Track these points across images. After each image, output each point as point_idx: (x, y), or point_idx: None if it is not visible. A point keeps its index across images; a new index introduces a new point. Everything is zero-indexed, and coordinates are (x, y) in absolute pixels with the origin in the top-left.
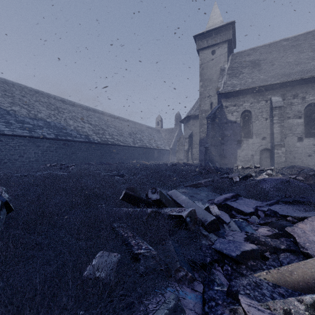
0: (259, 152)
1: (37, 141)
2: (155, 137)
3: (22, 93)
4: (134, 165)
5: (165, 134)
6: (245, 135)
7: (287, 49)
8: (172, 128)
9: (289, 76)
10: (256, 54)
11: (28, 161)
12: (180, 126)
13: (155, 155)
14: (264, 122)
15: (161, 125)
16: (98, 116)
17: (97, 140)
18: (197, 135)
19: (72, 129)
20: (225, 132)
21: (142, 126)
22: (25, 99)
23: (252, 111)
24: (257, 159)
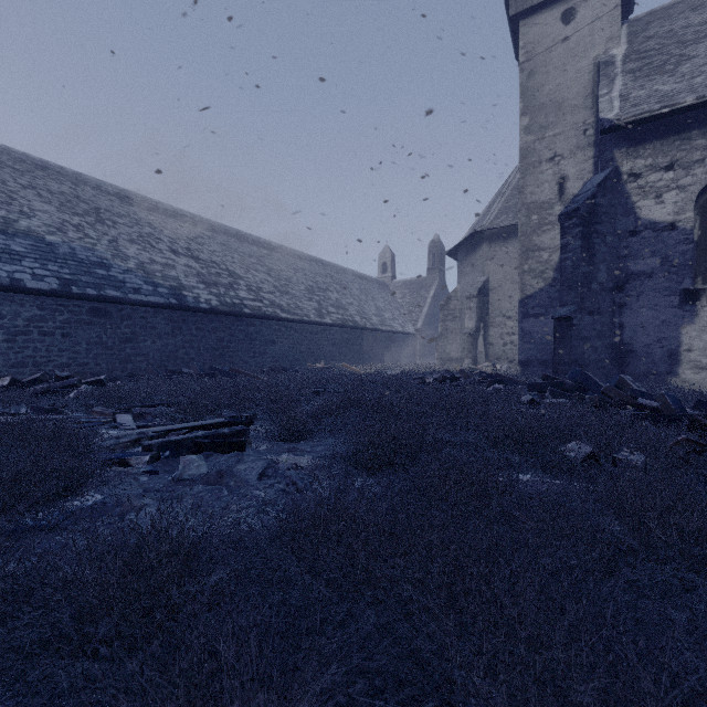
0: None
1: None
2: (378, 301)
3: None
4: (312, 379)
5: (403, 293)
6: None
7: None
8: (421, 279)
9: None
10: None
11: None
12: (442, 272)
13: (379, 347)
14: None
15: (391, 272)
16: (224, 241)
17: (208, 301)
18: (502, 288)
19: (129, 267)
20: (631, 263)
21: (344, 272)
22: None
23: None
24: None
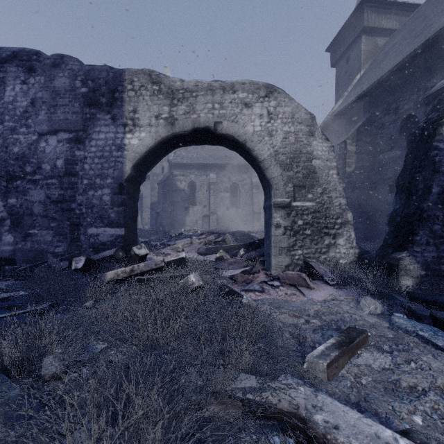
0: (201, 218)
1: None
2: None
3: None
4: None
5: None
6: (192, 203)
7: None
8: None
9: (221, 159)
10: None
11: None
12: None
13: None
14: (205, 193)
15: None
16: None
17: None
18: (148, 197)
19: None
20: (175, 198)
21: None
22: None
23: (197, 183)
24: (200, 224)
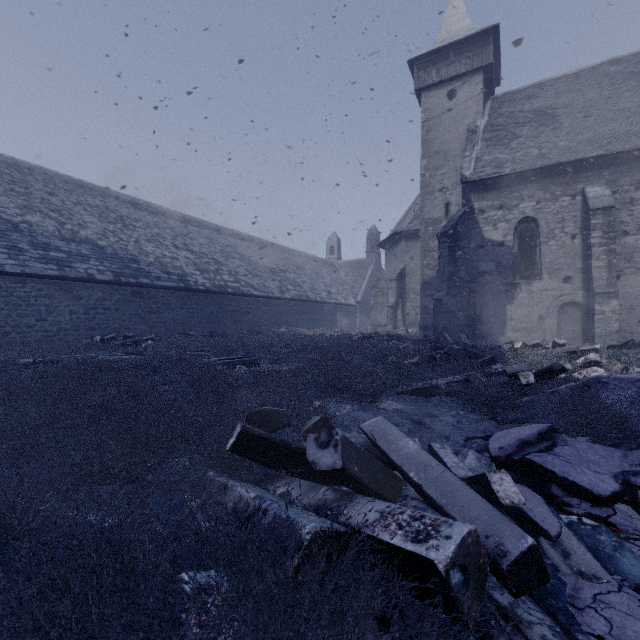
0: (556, 311)
1: (75, 287)
2: (326, 279)
3: (48, 187)
4: (280, 338)
5: (347, 271)
6: (525, 273)
7: (618, 81)
8: (361, 260)
9: (627, 140)
10: (546, 96)
11: (56, 330)
12: (378, 255)
13: (326, 316)
14: (567, 244)
15: (338, 254)
16: (208, 235)
17: (203, 284)
18: (414, 274)
19: (151, 261)
20: (479, 265)
21: (299, 255)
22: (54, 199)
23: (541, 219)
24: (551, 326)
